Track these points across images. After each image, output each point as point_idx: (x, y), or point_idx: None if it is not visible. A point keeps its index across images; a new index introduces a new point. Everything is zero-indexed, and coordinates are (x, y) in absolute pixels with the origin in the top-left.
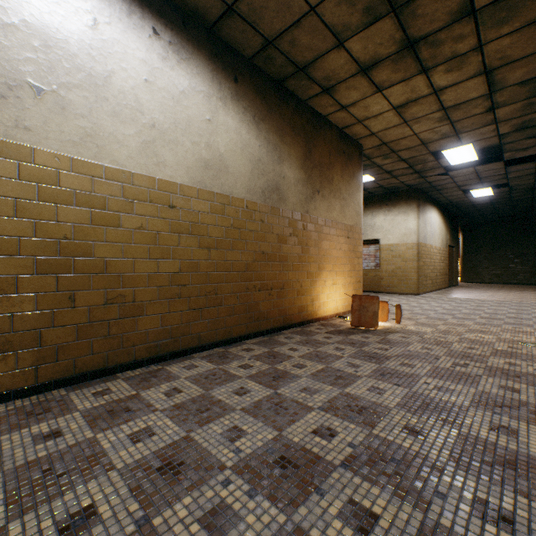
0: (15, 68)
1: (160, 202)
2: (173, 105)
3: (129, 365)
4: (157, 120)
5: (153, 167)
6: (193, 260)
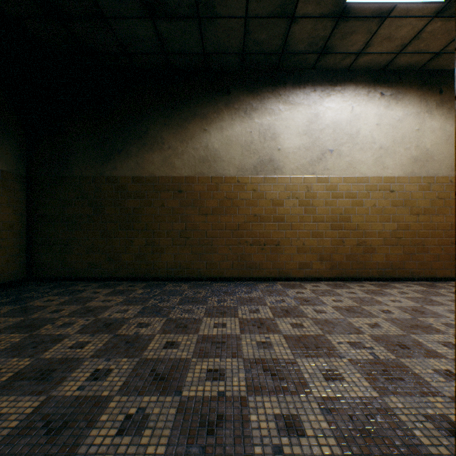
0: (323, 146)
1: (384, 190)
2: (392, 131)
3: (367, 278)
4: (382, 143)
5: (380, 171)
6: (405, 222)
